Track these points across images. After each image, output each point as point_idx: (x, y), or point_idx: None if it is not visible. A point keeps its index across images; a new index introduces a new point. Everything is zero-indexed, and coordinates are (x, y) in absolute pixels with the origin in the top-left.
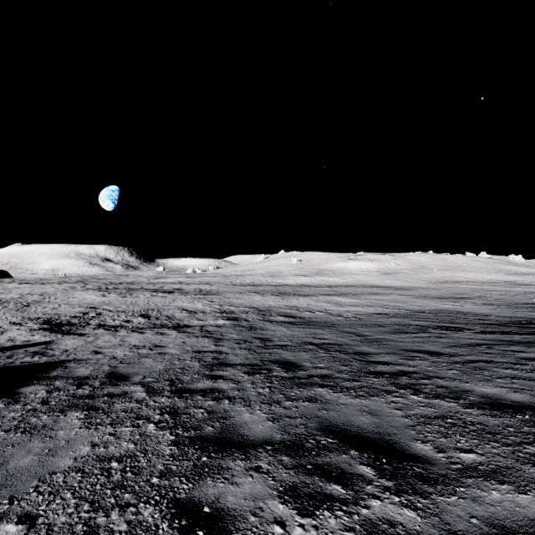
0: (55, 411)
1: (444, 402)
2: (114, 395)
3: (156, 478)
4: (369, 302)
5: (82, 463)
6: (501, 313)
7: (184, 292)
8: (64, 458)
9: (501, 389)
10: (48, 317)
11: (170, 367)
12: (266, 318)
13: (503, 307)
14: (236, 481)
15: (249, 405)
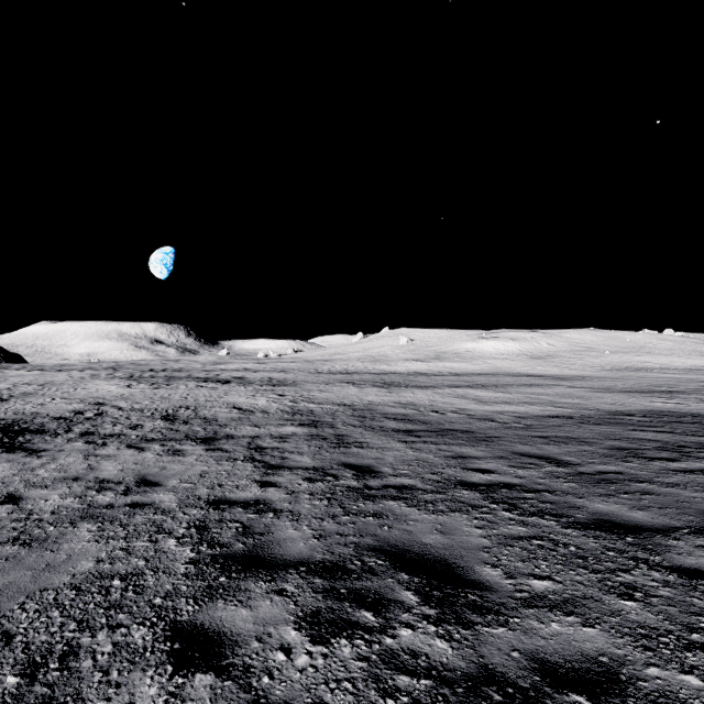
0: None
1: None
2: None
3: None
4: (528, 397)
5: None
6: None
7: (246, 381)
8: None
9: None
10: (16, 418)
11: (108, 568)
12: (365, 422)
13: None
14: None
15: None
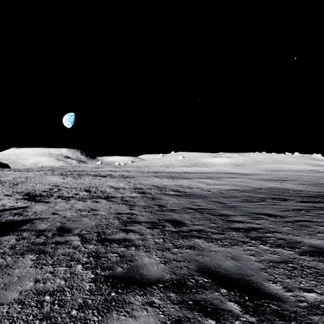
0: (17, 254)
1: (284, 250)
2: (59, 243)
3: (75, 310)
4: (227, 182)
5: (24, 296)
6: (311, 190)
7: (112, 176)
8: (13, 291)
9: (322, 241)
10: (28, 191)
11: (99, 223)
12: (162, 192)
13: (311, 185)
14: (135, 315)
15: (148, 251)
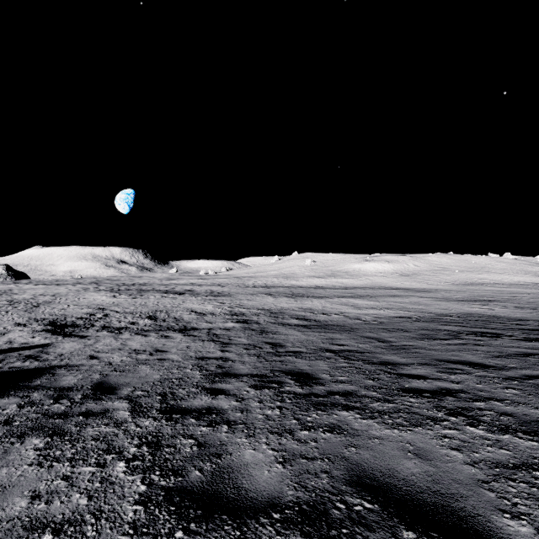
0: (13, 436)
1: (518, 439)
2: (92, 414)
3: None
4: (389, 304)
5: (3, 533)
6: None
7: (195, 293)
8: None
9: None
10: (54, 318)
11: (167, 377)
12: (278, 320)
13: None
14: None
15: (253, 434)
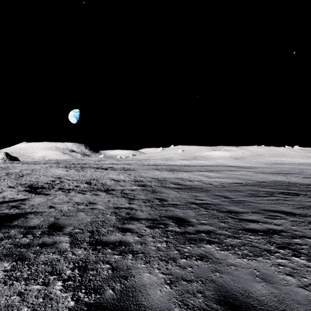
0: None
1: None
2: (45, 245)
3: None
4: (228, 175)
5: None
6: None
7: (114, 169)
8: None
9: None
10: (31, 183)
11: (95, 220)
12: (163, 185)
13: None
14: None
15: (149, 261)
